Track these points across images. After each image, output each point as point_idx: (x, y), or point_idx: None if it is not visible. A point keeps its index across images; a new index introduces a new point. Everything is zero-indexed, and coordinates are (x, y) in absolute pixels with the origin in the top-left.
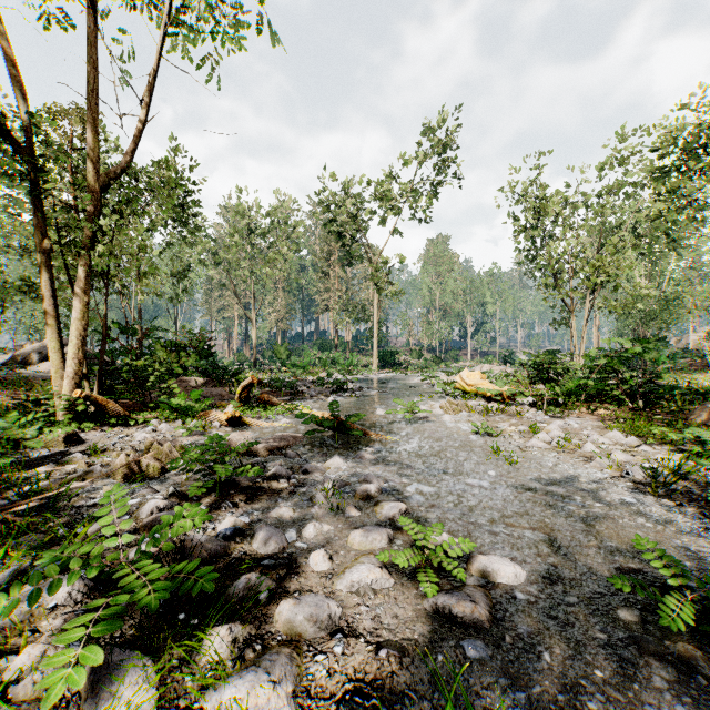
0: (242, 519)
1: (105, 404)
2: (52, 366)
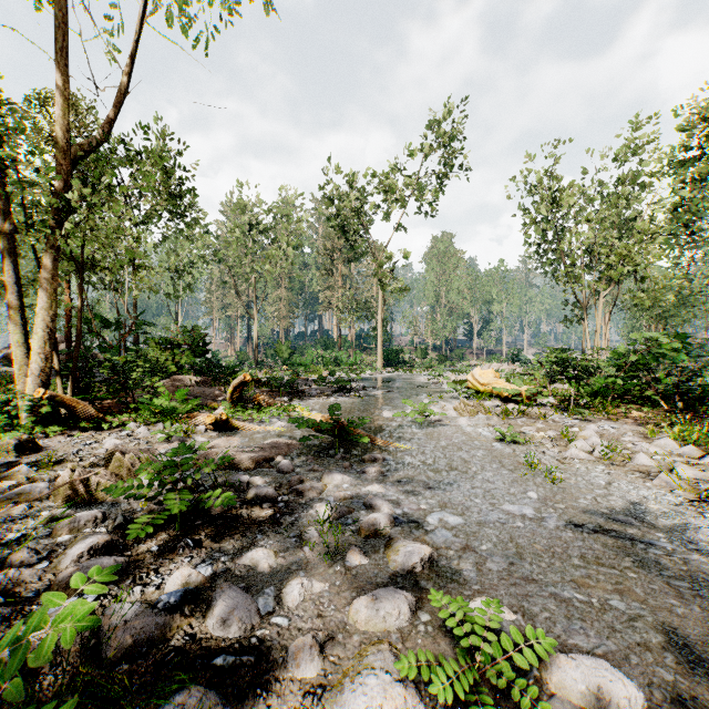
0: (201, 570)
1: (75, 405)
2: (15, 362)
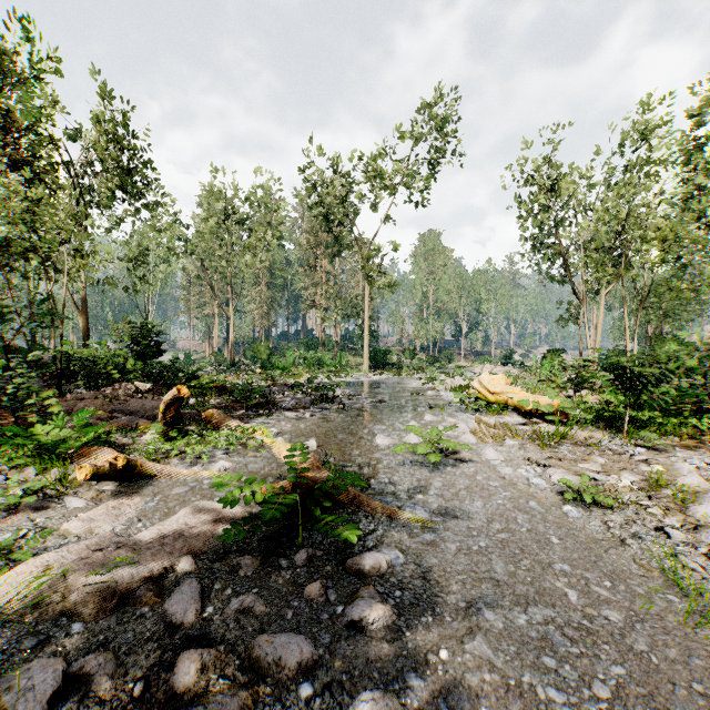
0: None
1: None
2: None
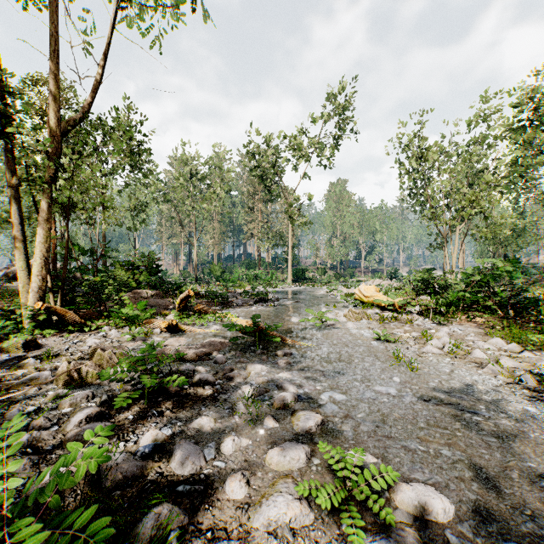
0: (164, 431)
1: (64, 314)
2: (20, 282)
